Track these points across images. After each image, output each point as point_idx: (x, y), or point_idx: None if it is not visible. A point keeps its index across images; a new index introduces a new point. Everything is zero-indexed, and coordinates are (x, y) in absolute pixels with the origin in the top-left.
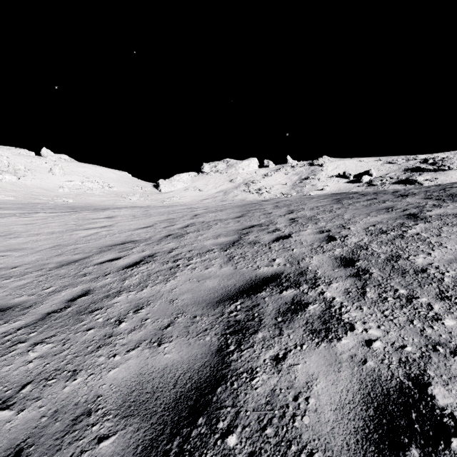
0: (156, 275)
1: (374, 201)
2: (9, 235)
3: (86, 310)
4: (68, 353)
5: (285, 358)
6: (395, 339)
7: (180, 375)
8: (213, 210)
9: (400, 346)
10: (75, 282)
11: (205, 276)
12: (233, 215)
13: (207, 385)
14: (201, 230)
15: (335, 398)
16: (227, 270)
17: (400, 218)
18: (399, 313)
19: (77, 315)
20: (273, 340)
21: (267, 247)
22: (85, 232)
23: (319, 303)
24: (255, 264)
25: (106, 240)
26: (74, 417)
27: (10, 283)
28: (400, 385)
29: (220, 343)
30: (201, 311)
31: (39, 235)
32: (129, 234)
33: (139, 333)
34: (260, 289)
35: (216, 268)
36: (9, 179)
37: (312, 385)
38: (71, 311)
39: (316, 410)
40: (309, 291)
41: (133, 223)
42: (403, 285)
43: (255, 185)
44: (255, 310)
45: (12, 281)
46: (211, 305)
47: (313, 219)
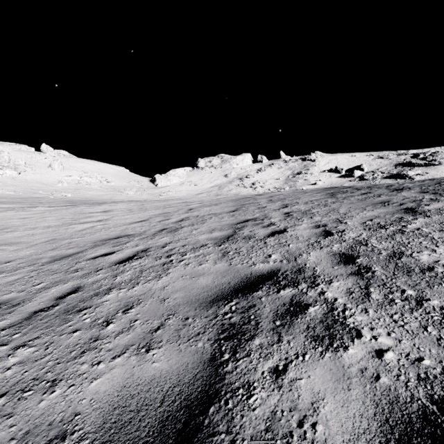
0: (148, 271)
1: (369, 195)
2: (6, 229)
3: (73, 309)
4: (49, 359)
5: (285, 370)
6: (409, 350)
7: (168, 389)
8: (208, 204)
9: (417, 359)
10: (66, 278)
11: (198, 273)
12: (228, 209)
13: (198, 403)
14: (195, 225)
15: (347, 425)
16: (221, 267)
17: (398, 212)
18: (410, 317)
19: (64, 315)
20: (272, 348)
21: (262, 242)
22: (81, 226)
23: (320, 305)
24: (250, 260)
25: (101, 234)
26: (46, 441)
27: (1, 278)
28: (424, 410)
29: (213, 351)
30: (193, 312)
31: (35, 229)
32: (124, 228)
33: (127, 336)
34: (256, 288)
35: (209, 264)
36: (10, 174)
37: (319, 407)
38: (58, 310)
39: (326, 442)
40: (308, 291)
41: (129, 217)
42: (410, 286)
43: (249, 179)
44: (251, 312)
45: (3, 277)
46: (204, 306)
47: (308, 213)
